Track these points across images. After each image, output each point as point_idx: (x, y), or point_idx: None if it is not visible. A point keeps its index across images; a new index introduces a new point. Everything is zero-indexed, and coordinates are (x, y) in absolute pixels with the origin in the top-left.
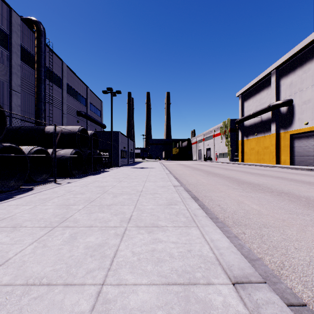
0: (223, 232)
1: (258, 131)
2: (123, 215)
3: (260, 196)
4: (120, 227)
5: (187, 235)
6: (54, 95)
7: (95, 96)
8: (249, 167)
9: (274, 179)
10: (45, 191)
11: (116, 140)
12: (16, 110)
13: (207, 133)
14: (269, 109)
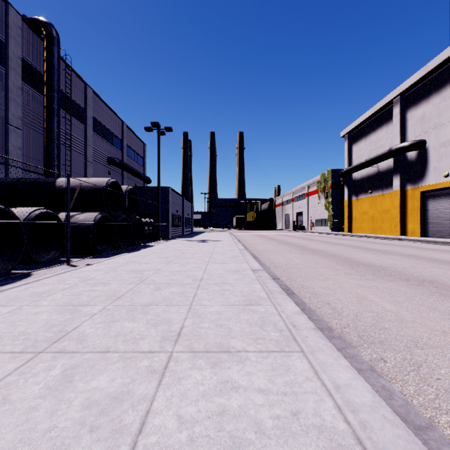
0: (347, 359)
1: (373, 187)
2: (168, 325)
3: (391, 287)
4: (160, 354)
5: (286, 371)
6: (73, 133)
7: (136, 136)
8: (361, 240)
9: (403, 258)
10: (46, 278)
11: (165, 199)
12: (15, 155)
13: (298, 190)
14: (390, 154)
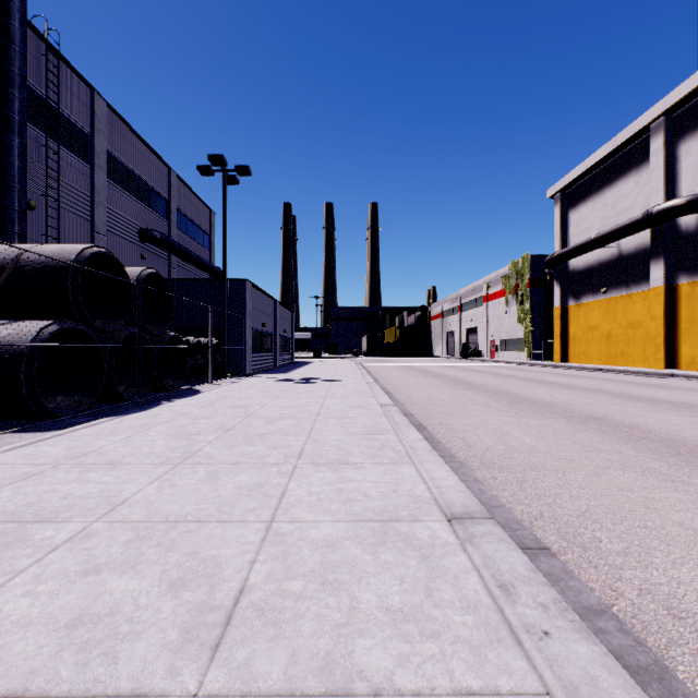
0: None
1: (609, 282)
2: None
3: None
4: None
5: None
6: (65, 178)
7: (195, 196)
8: (599, 377)
9: None
10: None
11: (239, 302)
12: None
13: (470, 291)
14: (647, 221)
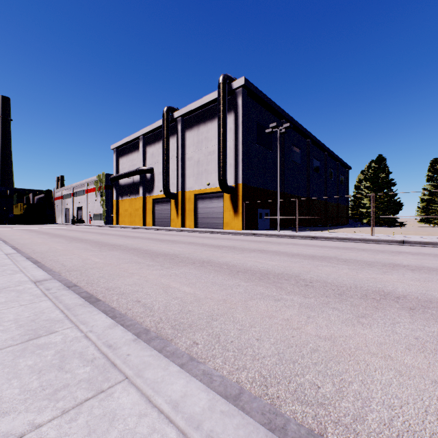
0: (21, 254)
1: (131, 192)
2: None
3: (75, 244)
4: None
5: None
6: None
7: None
8: (115, 229)
9: (111, 236)
10: None
11: None
12: None
13: (79, 186)
14: (137, 172)
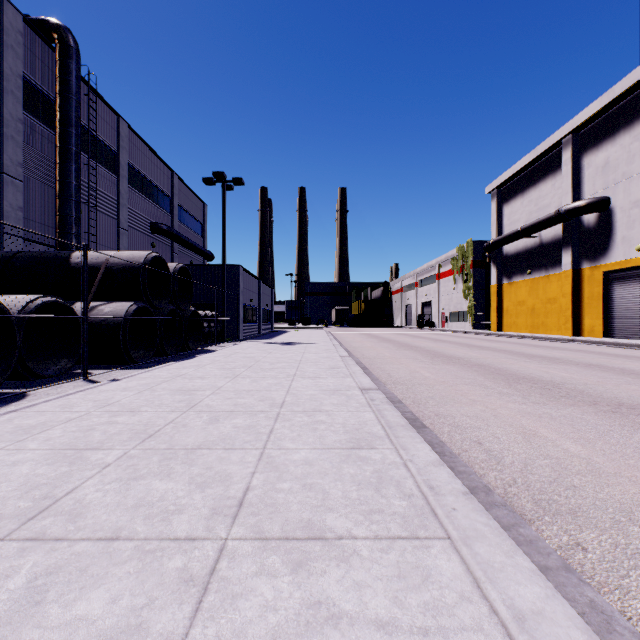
0: (522, 546)
1: (533, 265)
2: (225, 486)
3: (573, 415)
4: (204, 543)
5: (424, 581)
6: (100, 188)
7: (191, 192)
8: (517, 342)
9: (582, 369)
10: (45, 403)
11: (233, 283)
12: (13, 218)
13: (425, 270)
14: (558, 218)
